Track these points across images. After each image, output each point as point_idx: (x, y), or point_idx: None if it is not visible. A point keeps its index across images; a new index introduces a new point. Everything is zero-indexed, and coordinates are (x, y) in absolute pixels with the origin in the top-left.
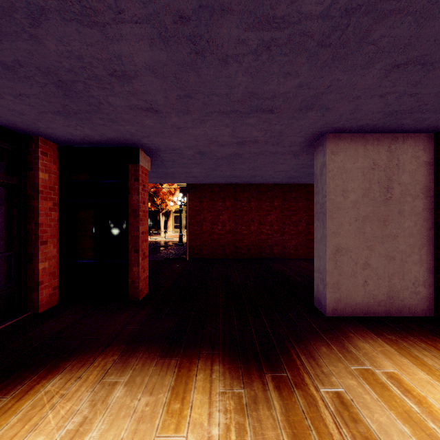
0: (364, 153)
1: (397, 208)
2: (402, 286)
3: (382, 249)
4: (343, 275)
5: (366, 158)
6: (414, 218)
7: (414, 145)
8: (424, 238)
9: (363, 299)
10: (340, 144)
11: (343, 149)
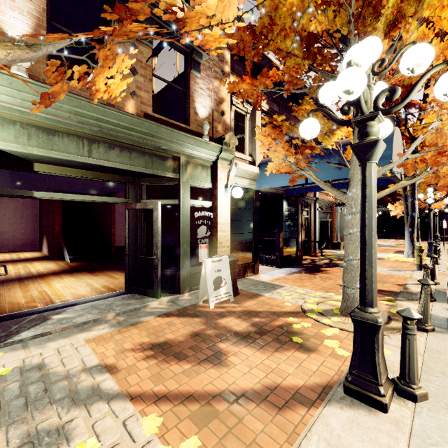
0: (13, 204)
1: (26, 220)
2: (28, 242)
3: (20, 231)
4: (5, 239)
5: (14, 205)
6: (32, 223)
7: (32, 202)
8: (36, 228)
9: (13, 246)
10: (3, 200)
11: (5, 202)
